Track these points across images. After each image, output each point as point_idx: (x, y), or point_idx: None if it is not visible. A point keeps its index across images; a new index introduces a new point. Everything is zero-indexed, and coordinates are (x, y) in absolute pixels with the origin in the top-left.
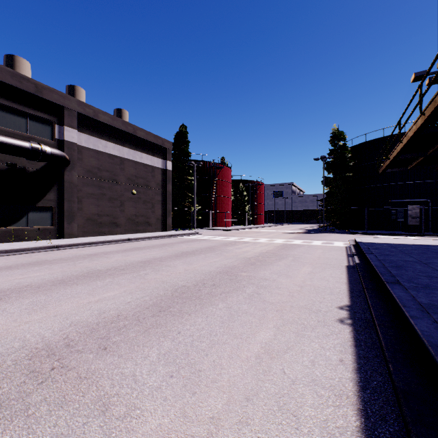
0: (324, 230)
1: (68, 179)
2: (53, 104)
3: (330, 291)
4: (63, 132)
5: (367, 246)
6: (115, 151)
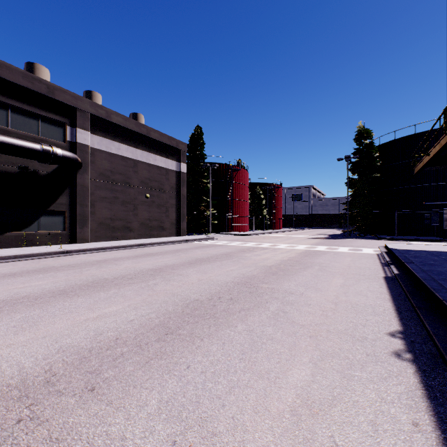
0: (349, 236)
1: (80, 182)
2: (65, 105)
3: (372, 310)
4: (76, 134)
5: (403, 253)
6: (128, 153)
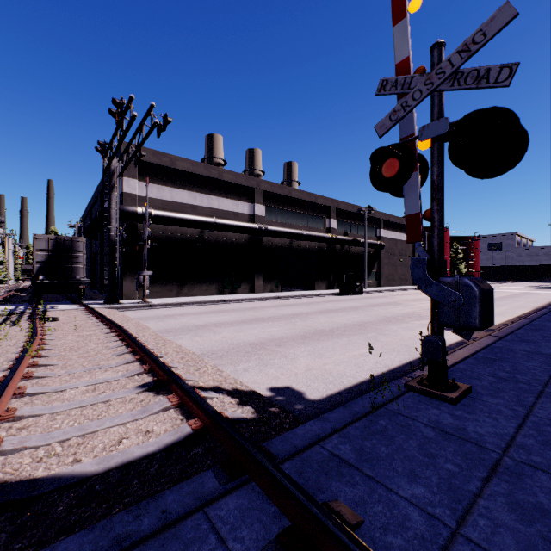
0: None
1: (381, 256)
2: (376, 218)
3: None
4: (379, 232)
5: None
6: (393, 236)
